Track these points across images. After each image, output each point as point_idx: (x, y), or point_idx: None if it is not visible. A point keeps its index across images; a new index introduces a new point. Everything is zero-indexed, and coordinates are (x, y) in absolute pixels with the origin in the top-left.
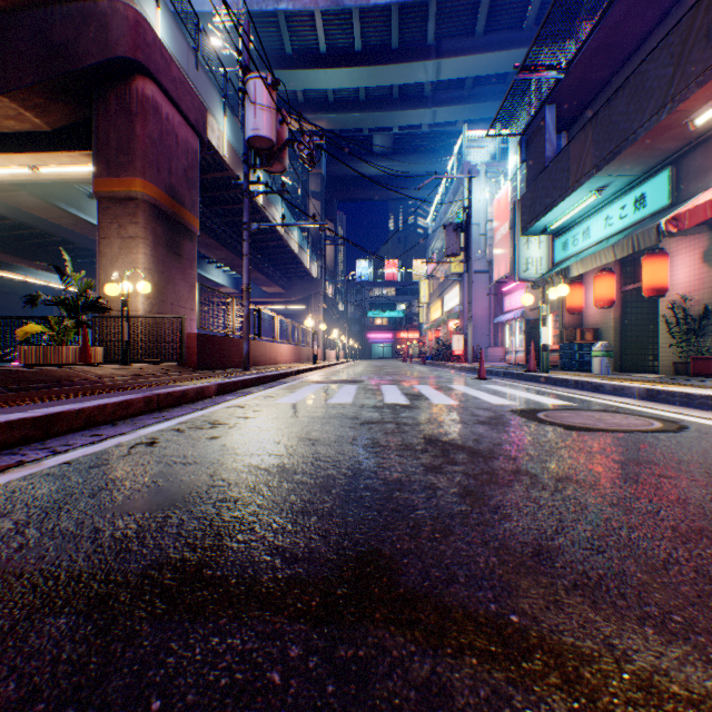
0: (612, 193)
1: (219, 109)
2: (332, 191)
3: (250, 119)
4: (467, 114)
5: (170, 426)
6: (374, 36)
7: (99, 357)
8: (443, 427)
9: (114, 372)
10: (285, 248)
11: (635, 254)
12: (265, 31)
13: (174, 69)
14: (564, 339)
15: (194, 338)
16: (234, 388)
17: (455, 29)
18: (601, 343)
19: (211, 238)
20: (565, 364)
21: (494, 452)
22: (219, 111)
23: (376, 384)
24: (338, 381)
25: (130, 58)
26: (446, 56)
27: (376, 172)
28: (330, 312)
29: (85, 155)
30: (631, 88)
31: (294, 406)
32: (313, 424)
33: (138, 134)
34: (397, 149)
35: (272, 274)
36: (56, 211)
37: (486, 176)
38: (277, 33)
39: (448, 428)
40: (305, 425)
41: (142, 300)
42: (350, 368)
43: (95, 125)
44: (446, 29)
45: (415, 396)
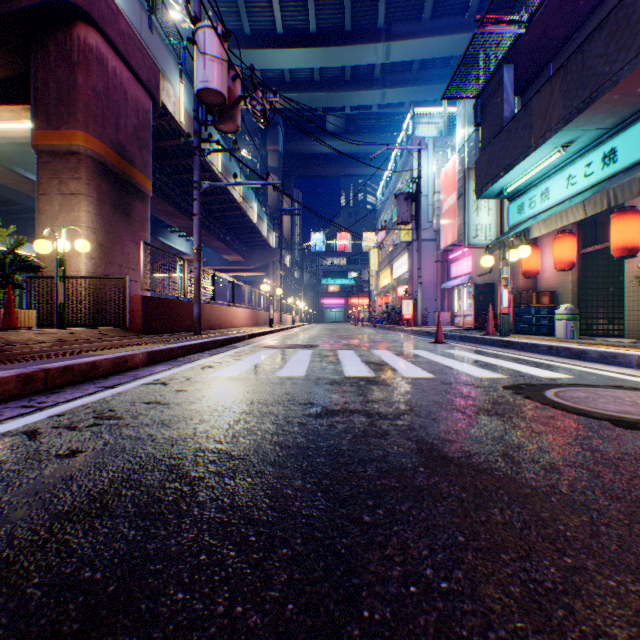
0: (576, 150)
1: (175, 75)
2: (288, 168)
3: (200, 71)
4: (414, 95)
5: (29, 424)
6: (328, 18)
7: (31, 321)
8: (437, 423)
9: (32, 337)
10: (244, 218)
11: (593, 216)
12: (224, 11)
13: (121, 22)
14: (519, 303)
15: (138, 301)
16: (171, 356)
17: (404, 14)
18: (566, 306)
19: (171, 206)
20: (521, 327)
21: (567, 496)
22: (175, 77)
23: (332, 349)
24: (292, 345)
25: (69, 1)
26: (395, 39)
27: (330, 151)
28: (287, 278)
29: (27, 109)
30: (611, 26)
31: (232, 382)
32: (247, 417)
33: (80, 84)
34: (351, 120)
35: (231, 243)
36: (13, 177)
37: (434, 150)
38: (236, 13)
39: (447, 425)
40: (234, 419)
41: (85, 261)
42: (306, 332)
43: (33, 74)
44: (395, 13)
45: (378, 365)
